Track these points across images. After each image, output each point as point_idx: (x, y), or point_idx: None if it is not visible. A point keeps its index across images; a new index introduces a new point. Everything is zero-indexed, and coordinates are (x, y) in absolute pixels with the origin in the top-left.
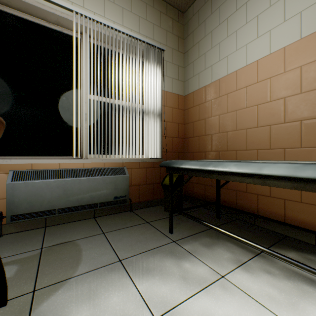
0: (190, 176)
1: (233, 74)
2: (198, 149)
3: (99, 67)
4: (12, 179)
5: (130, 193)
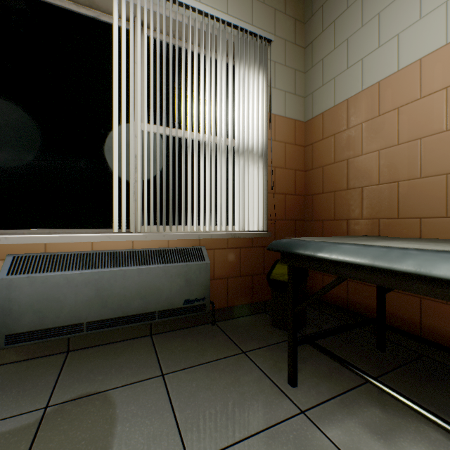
0: (341, 278)
1: (412, 68)
2: (332, 214)
3: (161, 78)
4: (8, 271)
5: (211, 291)
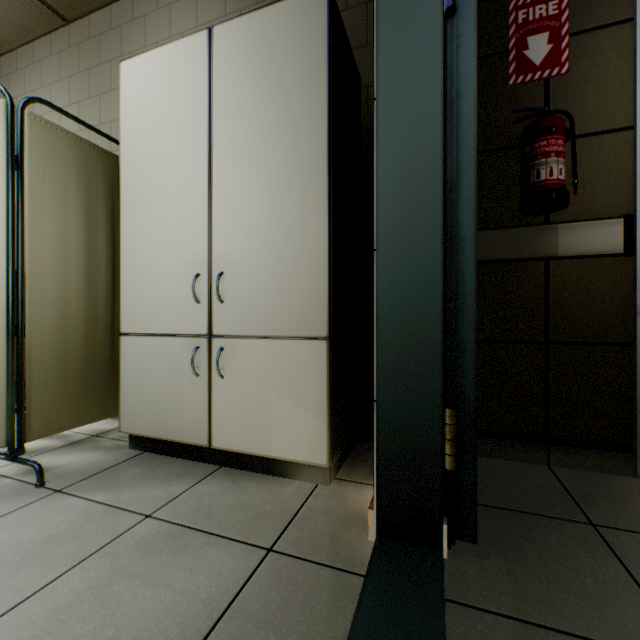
0: None
1: None
2: None
3: None
4: None
5: None
